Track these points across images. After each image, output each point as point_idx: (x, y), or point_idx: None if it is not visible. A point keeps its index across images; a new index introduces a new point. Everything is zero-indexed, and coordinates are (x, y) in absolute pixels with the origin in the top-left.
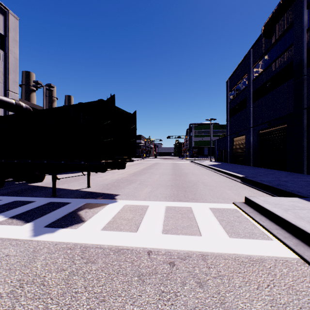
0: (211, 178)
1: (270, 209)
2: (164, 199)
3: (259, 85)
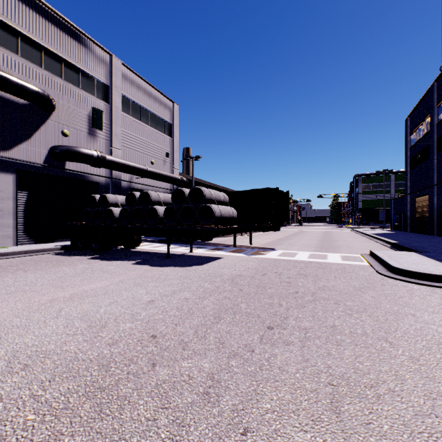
0: (362, 244)
1: (375, 253)
2: (309, 251)
3: None
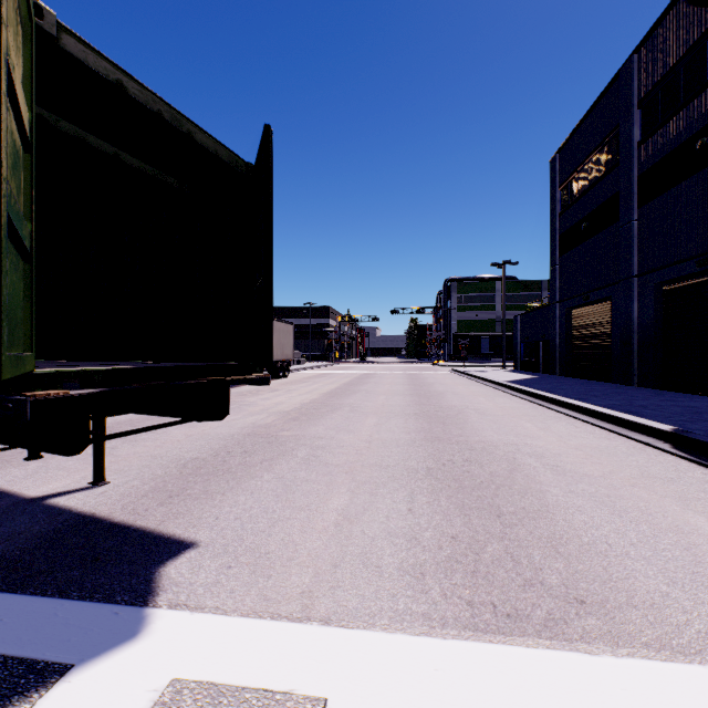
0: (551, 430)
1: None
2: (419, 599)
3: (663, 152)
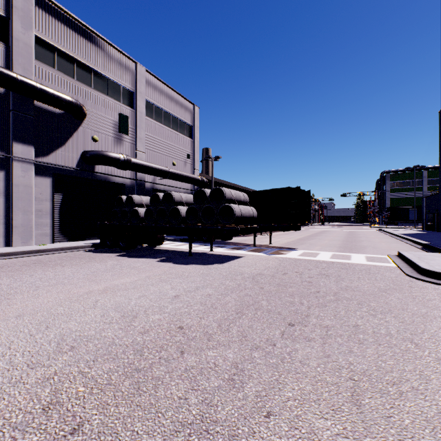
0: (389, 244)
1: (403, 254)
2: (332, 251)
3: None
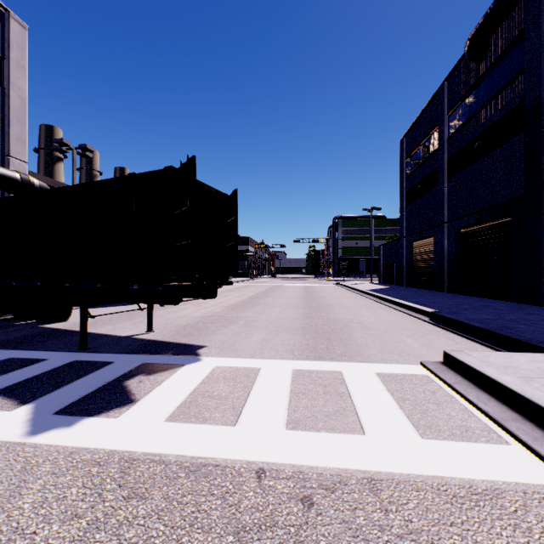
0: (376, 313)
1: (496, 378)
2: (290, 355)
3: (460, 146)
